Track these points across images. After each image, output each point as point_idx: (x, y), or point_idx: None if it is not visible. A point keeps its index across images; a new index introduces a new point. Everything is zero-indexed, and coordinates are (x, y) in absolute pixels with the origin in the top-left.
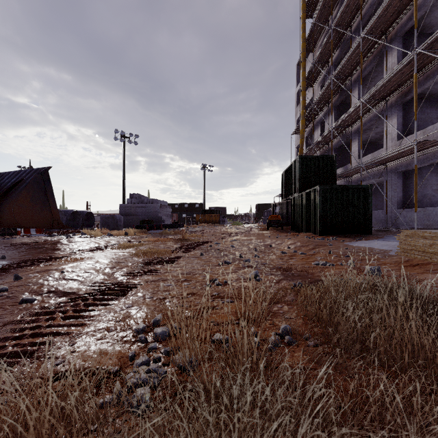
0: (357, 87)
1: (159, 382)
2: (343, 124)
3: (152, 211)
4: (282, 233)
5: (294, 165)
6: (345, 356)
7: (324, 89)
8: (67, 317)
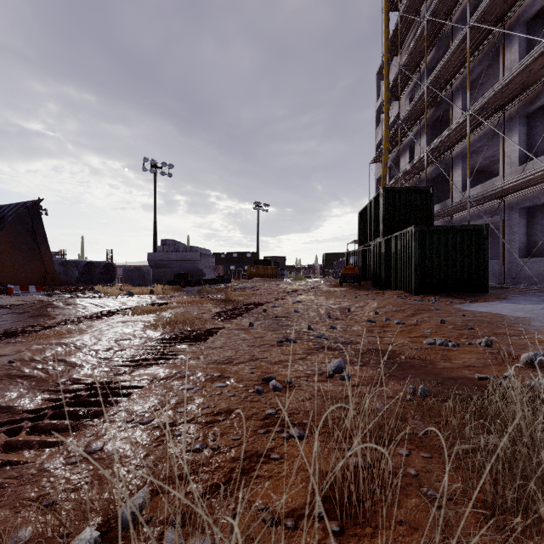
0: (460, 96)
1: None
2: (442, 146)
3: (190, 261)
4: (361, 291)
5: (377, 200)
6: None
7: (415, 102)
8: None
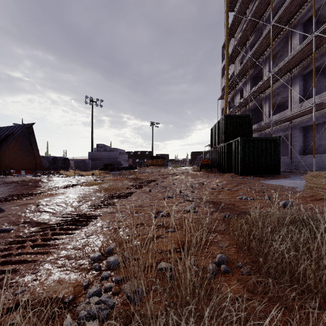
0: (268, 63)
1: (108, 313)
2: (258, 91)
3: (113, 157)
4: (212, 174)
5: (220, 122)
6: (278, 287)
7: (243, 65)
8: (35, 246)
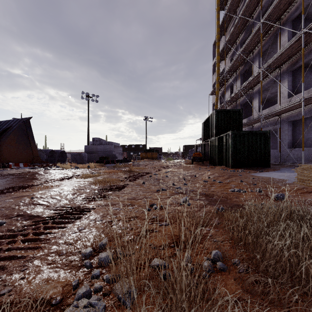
0: (258, 59)
1: None
2: (247, 86)
3: (109, 150)
4: (203, 166)
5: (212, 116)
6: (278, 288)
7: (233, 62)
8: (26, 240)
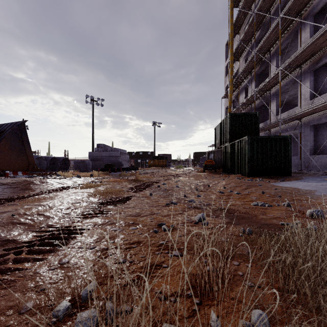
0: (275, 59)
1: None
2: (264, 88)
3: (114, 157)
4: (216, 175)
5: (225, 120)
6: None
7: (248, 62)
8: None
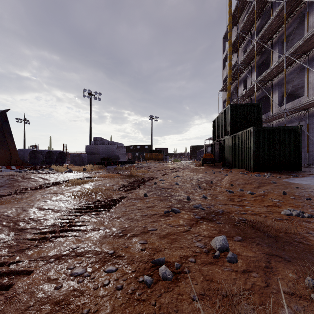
0: (277, 47)
1: None
2: (266, 78)
3: (111, 150)
4: (216, 169)
5: (225, 112)
6: None
7: (248, 52)
8: None
